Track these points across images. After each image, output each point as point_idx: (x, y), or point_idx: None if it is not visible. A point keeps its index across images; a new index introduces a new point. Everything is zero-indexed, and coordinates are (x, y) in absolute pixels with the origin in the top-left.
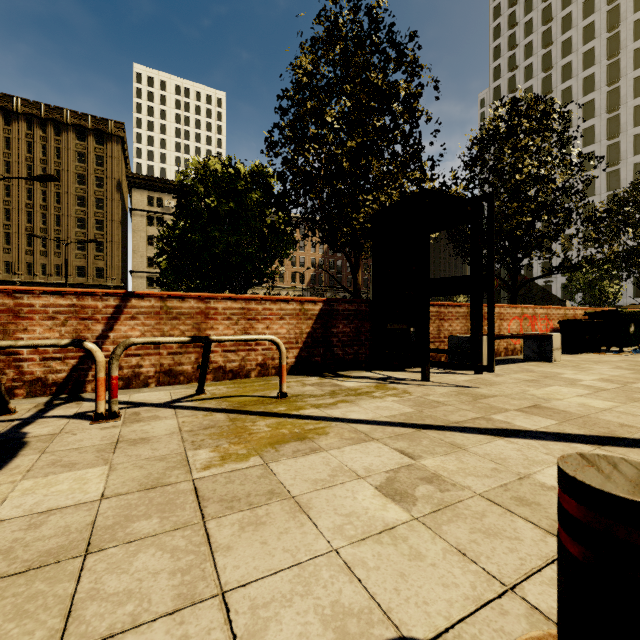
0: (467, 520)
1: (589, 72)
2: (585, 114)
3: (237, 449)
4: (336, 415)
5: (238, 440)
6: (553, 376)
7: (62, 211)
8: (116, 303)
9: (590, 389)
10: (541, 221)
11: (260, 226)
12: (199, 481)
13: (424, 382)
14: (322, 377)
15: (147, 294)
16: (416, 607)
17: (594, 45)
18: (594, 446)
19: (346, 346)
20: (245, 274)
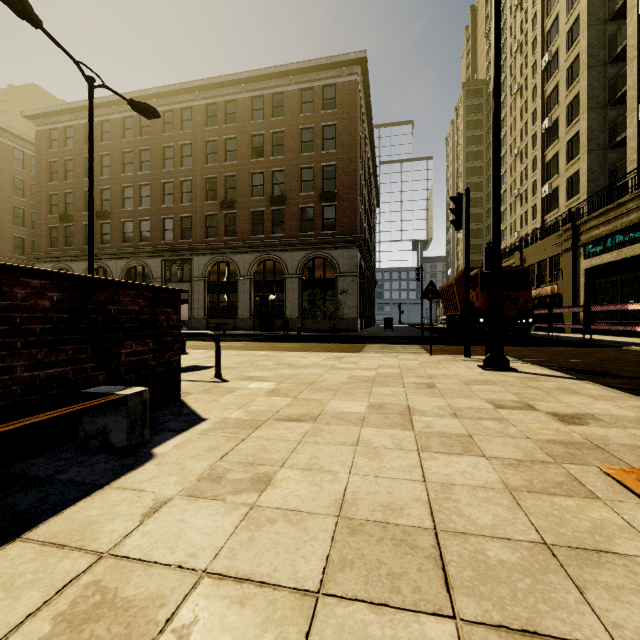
0: None
1: None
2: None
3: None
4: None
5: None
6: None
7: None
8: None
9: None
10: None
11: None
12: None
13: None
14: None
15: None
16: None
17: None
18: None
19: None
20: None
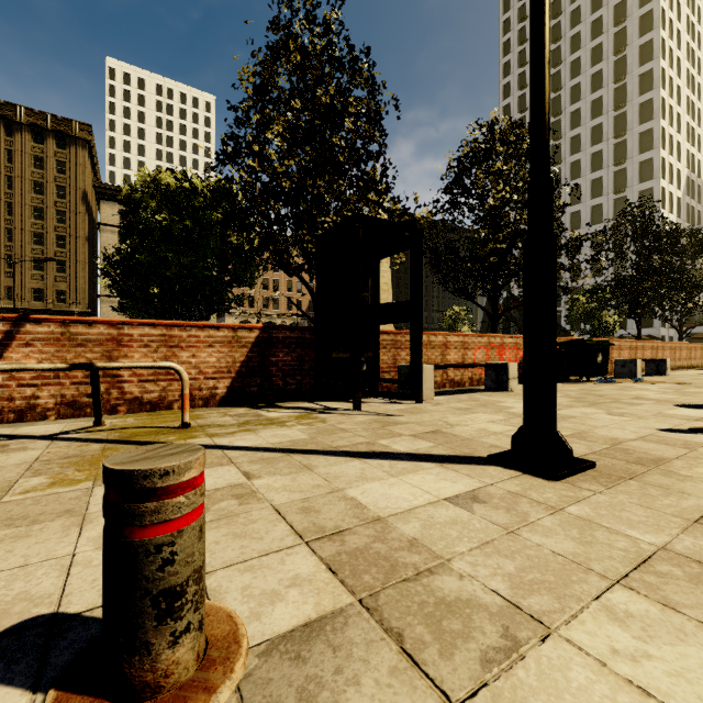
0: (233, 526)
1: (597, 95)
2: (593, 138)
3: (78, 475)
4: (222, 443)
5: (89, 467)
6: (490, 404)
7: (15, 224)
8: (6, 328)
9: (509, 416)
10: (519, 248)
11: (222, 247)
12: (3, 504)
13: (354, 411)
14: (253, 408)
15: (45, 319)
16: (96, 591)
17: (602, 68)
18: (439, 464)
19: (287, 376)
20: (207, 299)
